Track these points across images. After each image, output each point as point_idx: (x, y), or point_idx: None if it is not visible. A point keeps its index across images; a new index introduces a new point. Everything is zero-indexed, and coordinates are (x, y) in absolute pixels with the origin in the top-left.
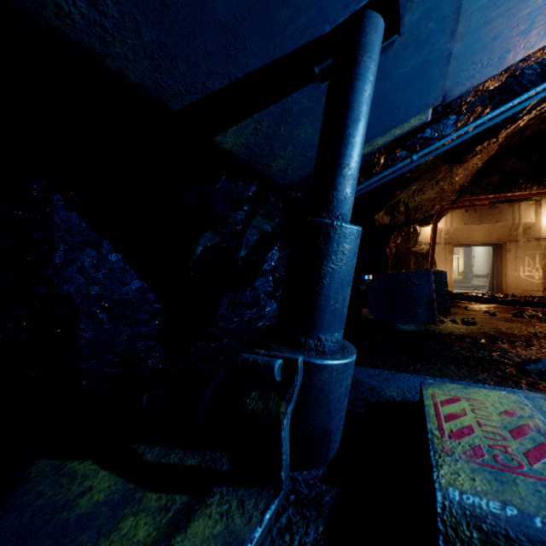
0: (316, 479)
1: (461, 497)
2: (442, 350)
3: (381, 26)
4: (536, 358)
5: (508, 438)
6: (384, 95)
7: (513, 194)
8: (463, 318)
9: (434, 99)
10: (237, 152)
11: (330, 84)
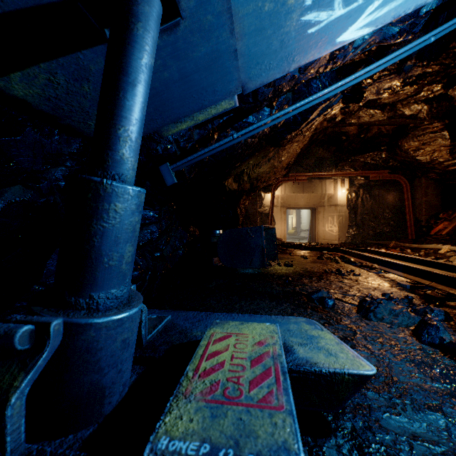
0: (79, 442)
1: (167, 446)
2: (264, 287)
3: (156, 1)
4: (321, 288)
5: (247, 368)
6: (188, 75)
7: (321, 173)
8: (286, 262)
9: (235, 88)
10: (36, 103)
11: (107, 45)
